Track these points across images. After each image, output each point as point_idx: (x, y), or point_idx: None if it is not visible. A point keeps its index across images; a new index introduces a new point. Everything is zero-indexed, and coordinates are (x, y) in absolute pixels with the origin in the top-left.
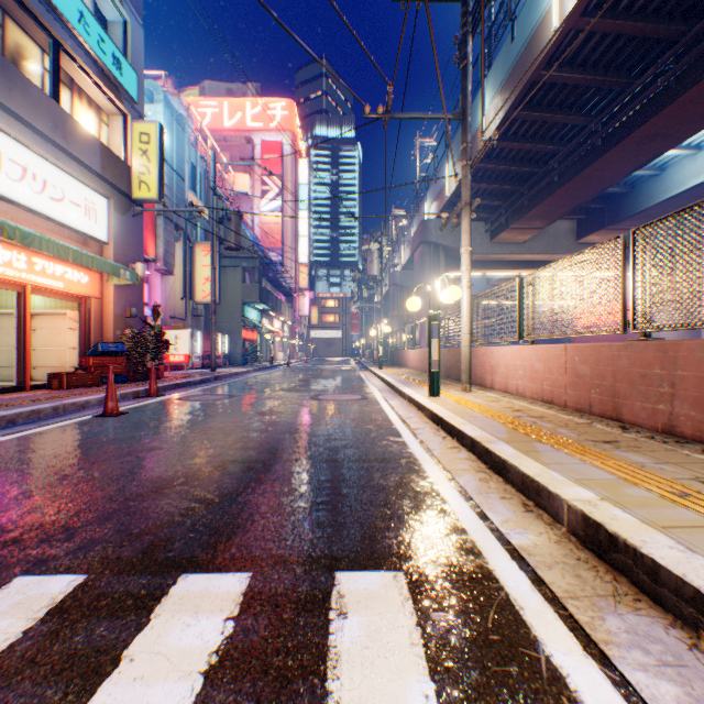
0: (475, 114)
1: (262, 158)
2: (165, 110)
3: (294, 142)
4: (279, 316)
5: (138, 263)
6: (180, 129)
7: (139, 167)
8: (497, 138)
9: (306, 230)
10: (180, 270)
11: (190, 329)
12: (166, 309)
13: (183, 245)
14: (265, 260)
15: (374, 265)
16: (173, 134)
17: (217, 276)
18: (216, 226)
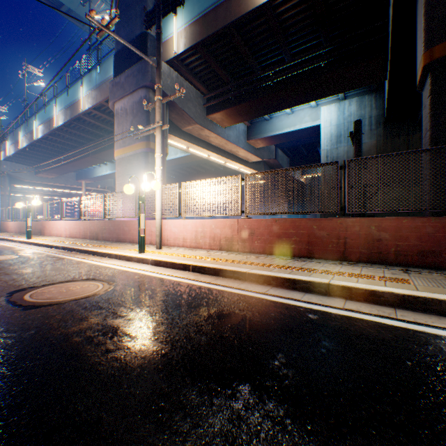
0: (19, 135)
1: None
2: None
3: None
4: None
5: None
6: None
7: None
8: (28, 148)
9: None
10: None
11: None
12: None
13: None
14: None
15: None
16: None
17: None
18: None
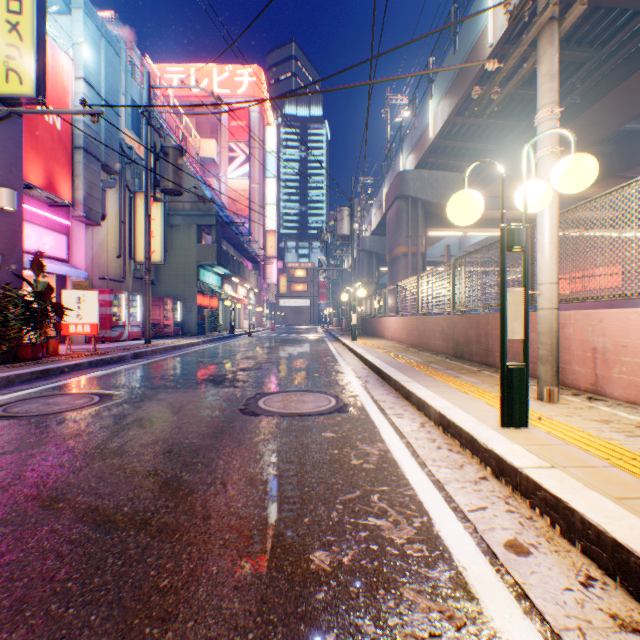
0: (476, 19)
1: (229, 125)
2: (87, 19)
3: (261, 109)
4: (244, 282)
5: (0, 188)
6: (112, 50)
7: (5, 48)
8: (508, 41)
9: (273, 198)
10: (116, 222)
11: (124, 292)
12: (93, 268)
13: (119, 194)
14: (225, 220)
15: (344, 224)
16: (100, 53)
17: (161, 231)
18: (150, 163)
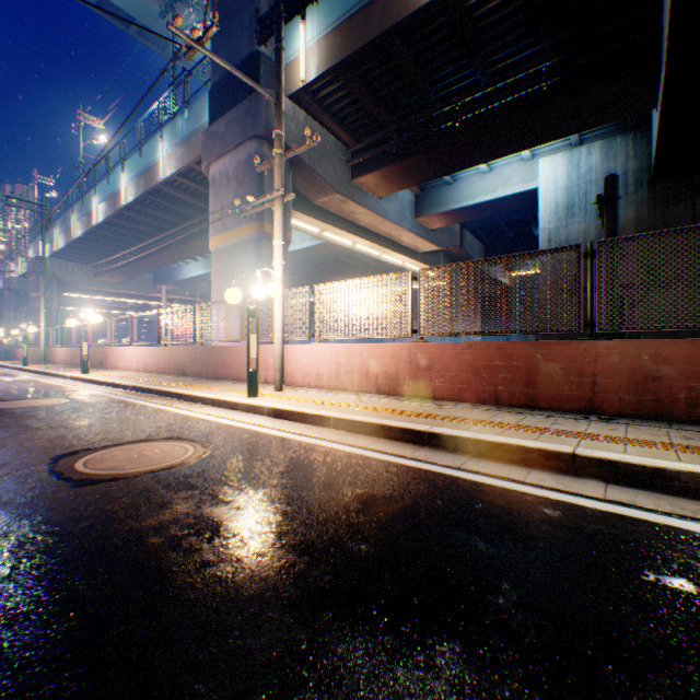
0: (72, 219)
1: None
2: None
3: None
4: None
5: None
6: None
7: None
8: (84, 238)
9: None
10: None
11: None
12: None
13: None
14: None
15: None
16: None
17: None
18: None
